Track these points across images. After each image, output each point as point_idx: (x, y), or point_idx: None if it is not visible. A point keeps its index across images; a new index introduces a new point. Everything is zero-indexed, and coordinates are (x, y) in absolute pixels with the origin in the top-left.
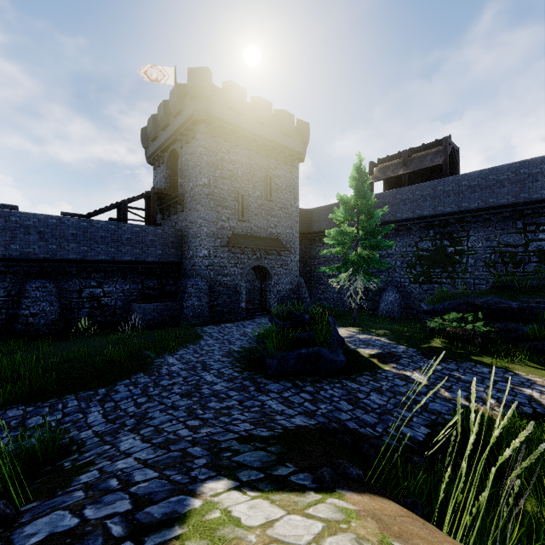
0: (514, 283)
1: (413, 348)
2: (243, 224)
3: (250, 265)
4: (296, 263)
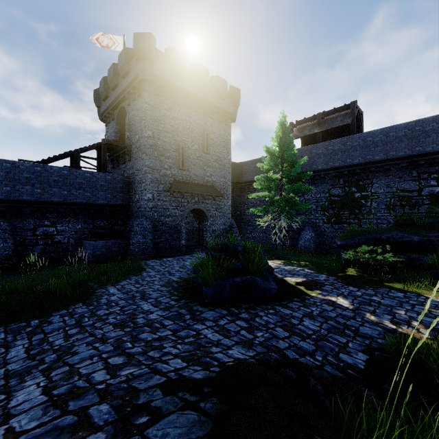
0: (413, 220)
1: (333, 277)
2: (184, 172)
3: (189, 208)
4: (229, 207)
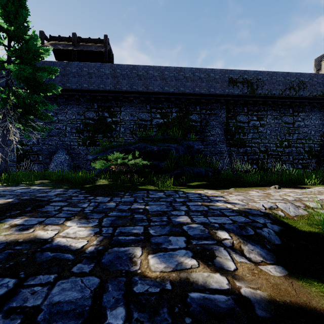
0: (151, 137)
1: (75, 189)
2: None
3: None
4: None
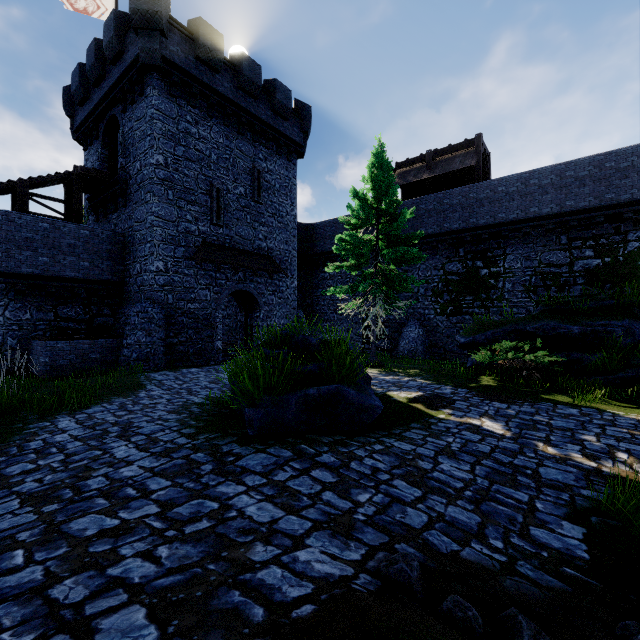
0: (569, 305)
1: (463, 388)
2: (220, 230)
3: (230, 288)
4: (294, 291)
